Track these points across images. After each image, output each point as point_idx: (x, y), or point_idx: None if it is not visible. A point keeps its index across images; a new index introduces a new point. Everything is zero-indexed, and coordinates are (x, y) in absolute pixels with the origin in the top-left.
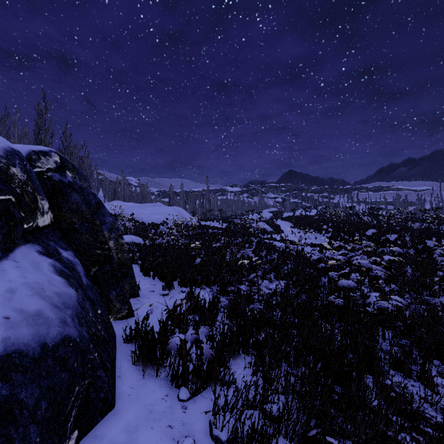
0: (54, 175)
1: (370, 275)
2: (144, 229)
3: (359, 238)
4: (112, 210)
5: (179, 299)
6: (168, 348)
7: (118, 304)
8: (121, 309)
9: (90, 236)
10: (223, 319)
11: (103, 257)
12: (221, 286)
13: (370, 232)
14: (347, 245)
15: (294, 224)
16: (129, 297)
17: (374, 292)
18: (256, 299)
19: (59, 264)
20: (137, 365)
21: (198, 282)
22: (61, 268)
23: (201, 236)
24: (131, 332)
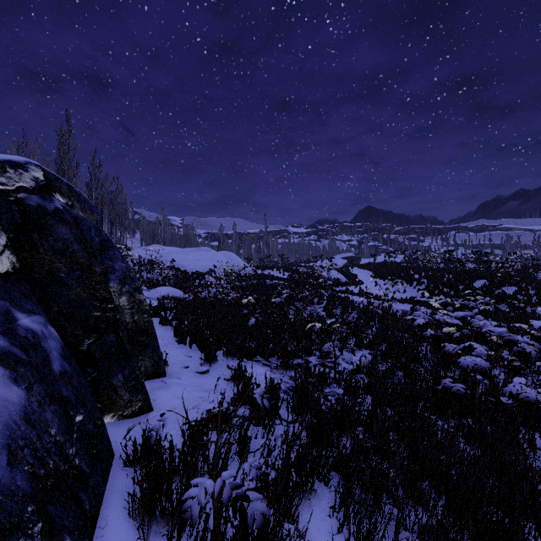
0: (30, 197)
1: (513, 352)
2: (187, 279)
3: (463, 292)
4: (148, 256)
5: (223, 379)
6: (182, 512)
7: (127, 394)
8: (130, 401)
9: (84, 290)
10: (286, 414)
11: (105, 321)
12: (283, 359)
13: (479, 283)
14: (456, 302)
15: (375, 273)
16: (150, 378)
17: (498, 368)
18: (332, 378)
19: (3, 341)
20: (137, 519)
21: (250, 352)
22: (5, 348)
23: (257, 288)
24: (136, 448)
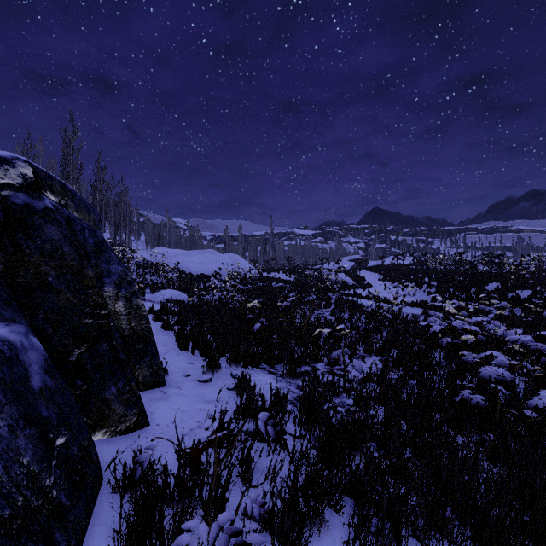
0: (16, 195)
1: (540, 362)
2: (191, 282)
3: (475, 295)
4: (153, 258)
5: (226, 388)
6: None
7: (121, 408)
8: (124, 415)
9: (74, 295)
10: (293, 428)
11: (97, 329)
12: (289, 367)
13: (492, 286)
14: (471, 307)
15: (383, 276)
16: (148, 388)
17: (517, 377)
18: (341, 387)
19: None
20: None
21: (255, 359)
22: None
23: (263, 291)
24: (126, 473)
